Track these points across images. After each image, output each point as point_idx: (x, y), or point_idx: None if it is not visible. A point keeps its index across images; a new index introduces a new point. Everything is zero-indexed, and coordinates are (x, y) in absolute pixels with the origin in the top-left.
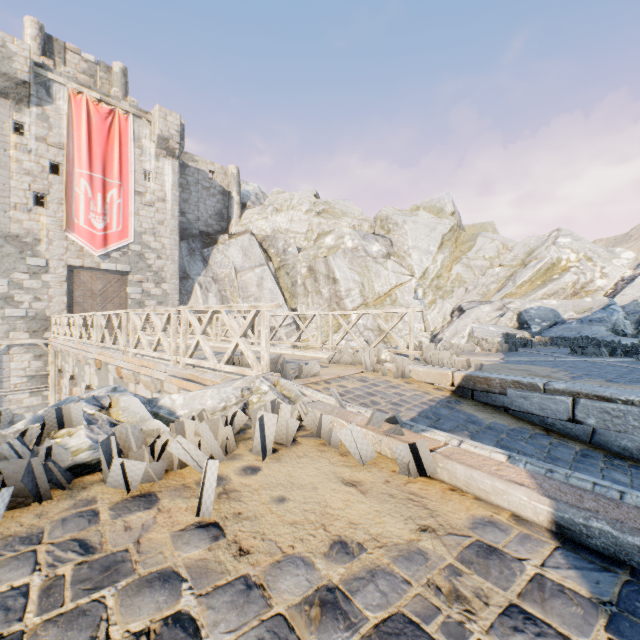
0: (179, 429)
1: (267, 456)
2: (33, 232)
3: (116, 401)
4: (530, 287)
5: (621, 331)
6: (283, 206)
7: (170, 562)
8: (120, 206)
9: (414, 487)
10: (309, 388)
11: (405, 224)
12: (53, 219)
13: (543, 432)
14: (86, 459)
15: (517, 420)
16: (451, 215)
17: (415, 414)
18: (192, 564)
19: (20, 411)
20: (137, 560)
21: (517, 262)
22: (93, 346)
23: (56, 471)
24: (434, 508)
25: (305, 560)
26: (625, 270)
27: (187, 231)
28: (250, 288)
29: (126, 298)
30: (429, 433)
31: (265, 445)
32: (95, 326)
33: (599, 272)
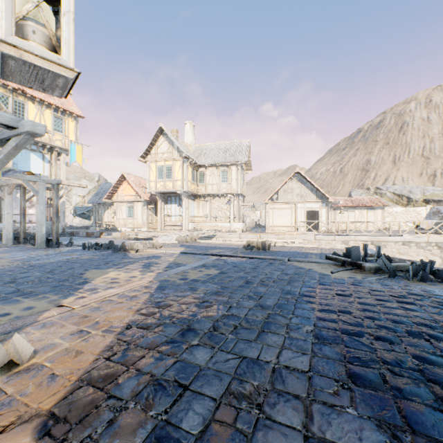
0: None
1: None
2: None
3: None
4: None
5: None
6: None
7: None
8: None
9: None
10: None
11: None
12: None
13: None
14: None
15: None
16: (98, 181)
17: None
18: None
19: None
20: None
21: None
22: None
23: None
24: None
25: None
26: None
27: None
28: None
29: None
30: None
31: None
32: None
33: None
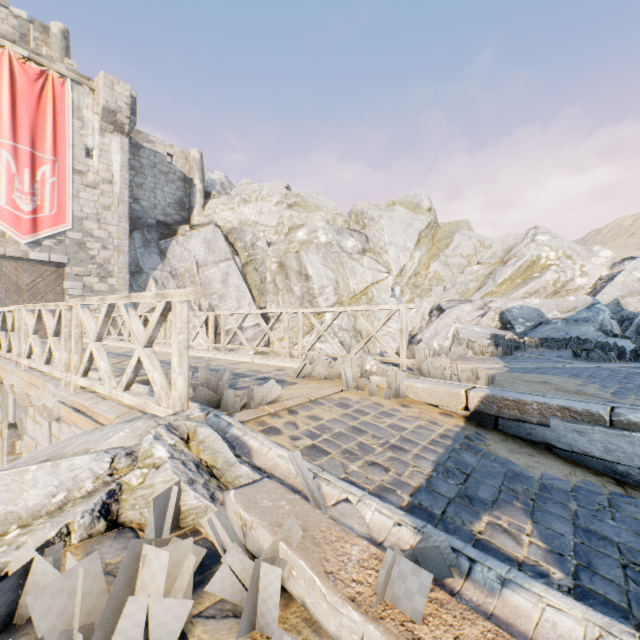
0: None
1: None
2: None
3: None
4: (510, 285)
5: (610, 331)
6: (252, 197)
7: None
8: (54, 186)
9: None
10: (258, 434)
11: (381, 219)
12: None
13: (619, 489)
14: None
15: (571, 466)
16: (428, 211)
17: (430, 468)
18: None
19: None
20: None
21: (496, 260)
22: None
23: None
24: None
25: None
26: (604, 269)
27: (141, 220)
28: (214, 284)
29: (63, 294)
30: (527, 597)
31: None
32: None
33: (579, 270)
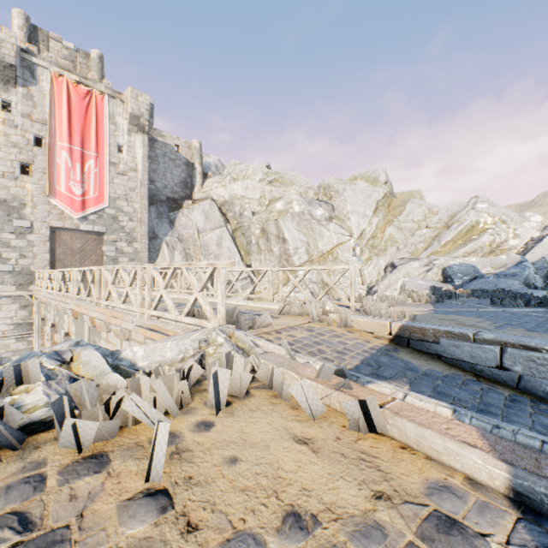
0: (134, 385)
1: (221, 410)
2: (19, 197)
3: (77, 355)
4: (453, 246)
5: (532, 284)
6: (239, 176)
7: (112, 542)
8: (96, 175)
9: (365, 445)
10: (262, 339)
11: (345, 191)
12: (37, 186)
13: (474, 378)
14: (42, 416)
15: (449, 367)
16: (384, 184)
17: (358, 362)
18: (135, 545)
19: (7, 355)
20: (77, 540)
21: (441, 224)
22: (71, 298)
23: (6, 433)
24: (387, 470)
25: (256, 538)
26: (534, 231)
27: (156, 197)
28: (211, 247)
29: (102, 255)
30: (375, 385)
31: (219, 399)
32: (72, 280)
33: (512, 233)
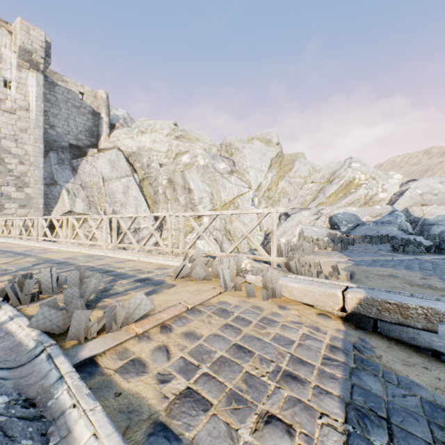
0: None
1: None
2: None
3: None
4: (335, 198)
5: (407, 230)
6: (147, 129)
7: None
8: None
9: None
10: (96, 405)
11: (244, 149)
12: None
13: None
14: None
15: None
16: (276, 145)
17: (341, 416)
18: None
19: None
20: None
21: (324, 180)
22: None
23: None
24: None
25: None
26: (397, 187)
27: (56, 143)
28: (117, 195)
29: None
30: None
31: None
32: None
33: (381, 188)
